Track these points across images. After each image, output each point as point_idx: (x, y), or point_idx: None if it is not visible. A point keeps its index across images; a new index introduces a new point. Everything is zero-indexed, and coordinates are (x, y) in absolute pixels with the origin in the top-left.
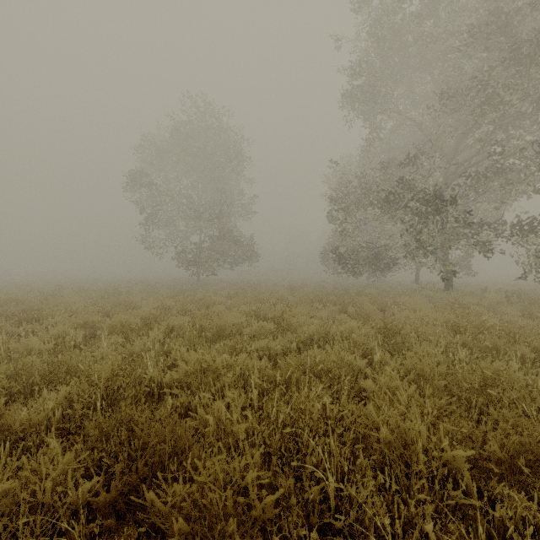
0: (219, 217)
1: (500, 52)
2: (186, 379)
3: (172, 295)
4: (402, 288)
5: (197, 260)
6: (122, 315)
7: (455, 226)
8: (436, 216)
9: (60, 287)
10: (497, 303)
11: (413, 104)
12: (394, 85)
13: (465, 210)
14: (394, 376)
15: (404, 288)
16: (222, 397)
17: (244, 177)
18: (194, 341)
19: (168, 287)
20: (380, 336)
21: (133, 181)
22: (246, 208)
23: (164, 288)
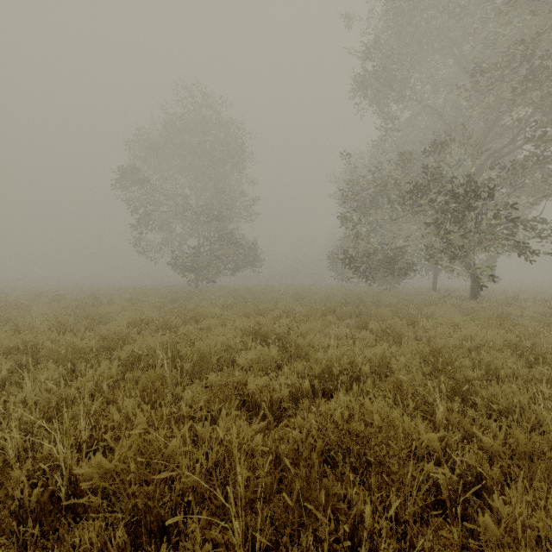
0: (219, 218)
1: (549, 15)
2: (106, 485)
3: (159, 305)
4: (419, 295)
5: (194, 265)
6: (68, 338)
7: (494, 223)
8: (471, 211)
9: (37, 295)
10: (541, 314)
11: (434, 90)
12: (411, 71)
13: (507, 204)
14: (520, 490)
15: (425, 297)
16: (179, 513)
17: (246, 176)
18: (154, 384)
19: (158, 295)
20: (426, 368)
21: (124, 179)
22: (249, 210)
23: (155, 296)
